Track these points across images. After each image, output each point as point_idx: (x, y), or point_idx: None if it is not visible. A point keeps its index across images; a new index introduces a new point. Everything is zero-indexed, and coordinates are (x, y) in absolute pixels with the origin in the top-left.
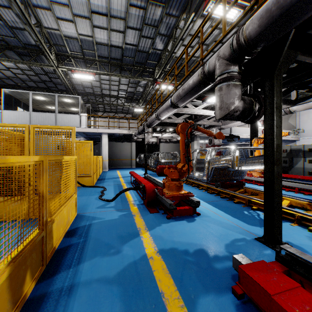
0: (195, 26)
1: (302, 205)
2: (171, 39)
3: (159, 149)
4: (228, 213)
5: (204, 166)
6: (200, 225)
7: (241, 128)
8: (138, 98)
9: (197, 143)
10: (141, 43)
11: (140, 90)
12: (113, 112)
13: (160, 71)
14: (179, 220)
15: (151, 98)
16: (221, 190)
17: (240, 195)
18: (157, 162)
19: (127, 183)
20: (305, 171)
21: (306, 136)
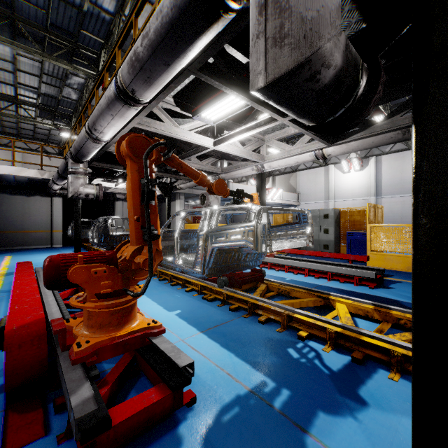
0: None
1: (367, 312)
2: None
3: (114, 213)
4: (260, 367)
5: (198, 246)
6: None
7: (240, 186)
8: (69, 112)
9: (181, 203)
10: None
11: (71, 96)
12: (11, 134)
13: None
14: None
15: (86, 103)
16: (229, 293)
17: (269, 304)
18: (105, 235)
19: (7, 293)
20: (321, 244)
21: (306, 201)
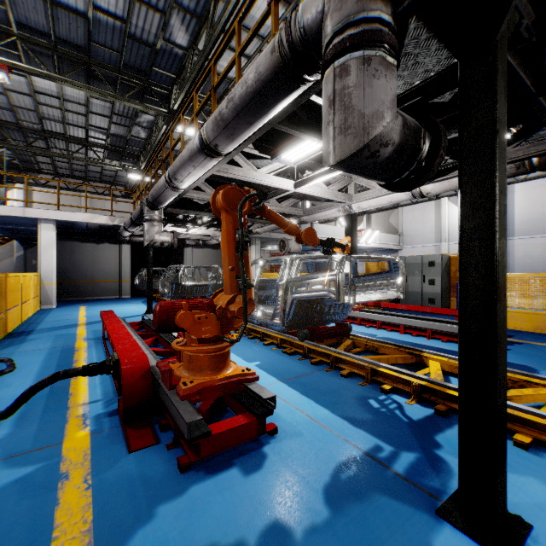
0: (255, 10)
1: None
2: (206, 26)
3: (183, 260)
4: (339, 412)
5: (277, 297)
6: (282, 484)
7: (327, 227)
8: (137, 152)
9: (257, 249)
10: (135, 18)
11: (140, 134)
12: (78, 177)
13: (183, 95)
14: (219, 470)
15: (160, 146)
16: (311, 346)
17: (353, 358)
18: (176, 285)
19: (93, 341)
20: (426, 297)
21: (411, 244)
